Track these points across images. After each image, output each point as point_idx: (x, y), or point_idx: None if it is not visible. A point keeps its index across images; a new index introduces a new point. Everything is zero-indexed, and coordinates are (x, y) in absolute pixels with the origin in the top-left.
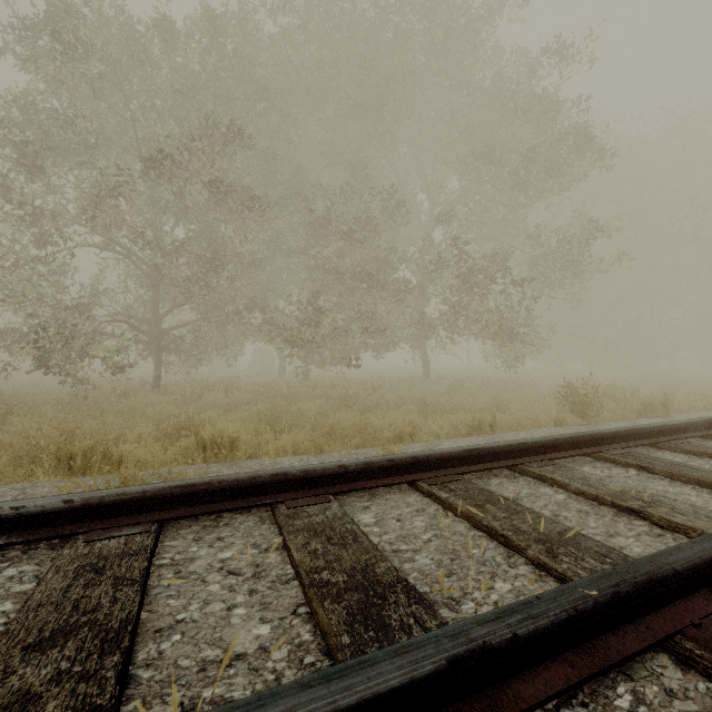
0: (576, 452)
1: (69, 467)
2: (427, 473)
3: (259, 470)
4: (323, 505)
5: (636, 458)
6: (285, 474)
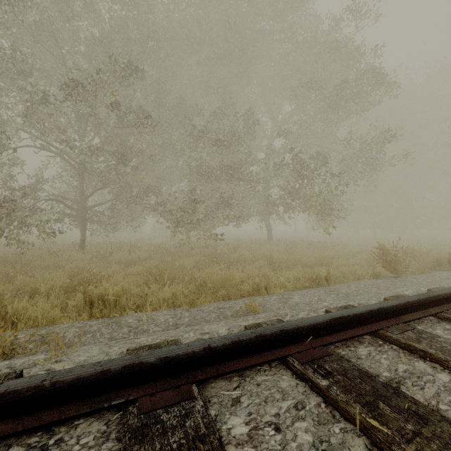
0: (423, 313)
1: None
2: (296, 345)
3: (135, 328)
4: (183, 406)
5: None
6: (140, 364)
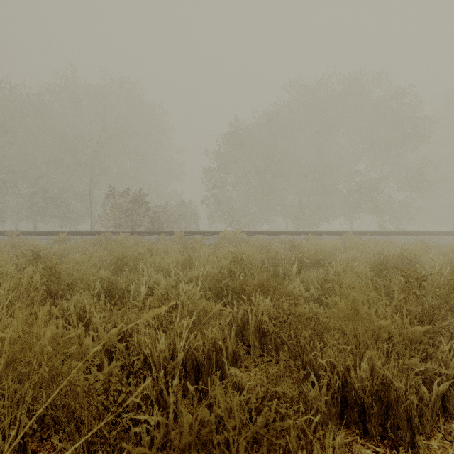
0: None
1: None
2: None
3: None
4: None
5: None
6: None
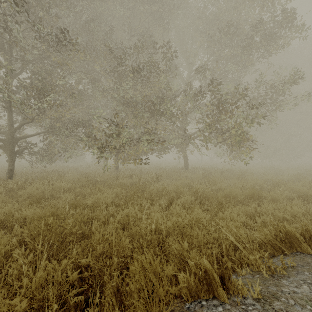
0: None
1: None
2: None
3: None
4: None
5: None
6: None
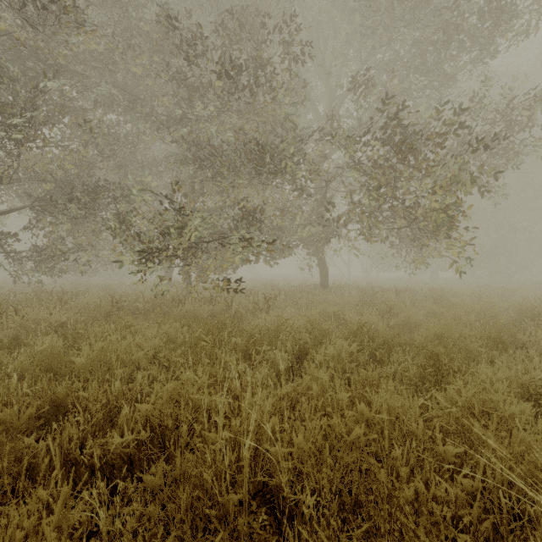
0: None
1: None
2: None
3: None
4: None
5: None
6: None
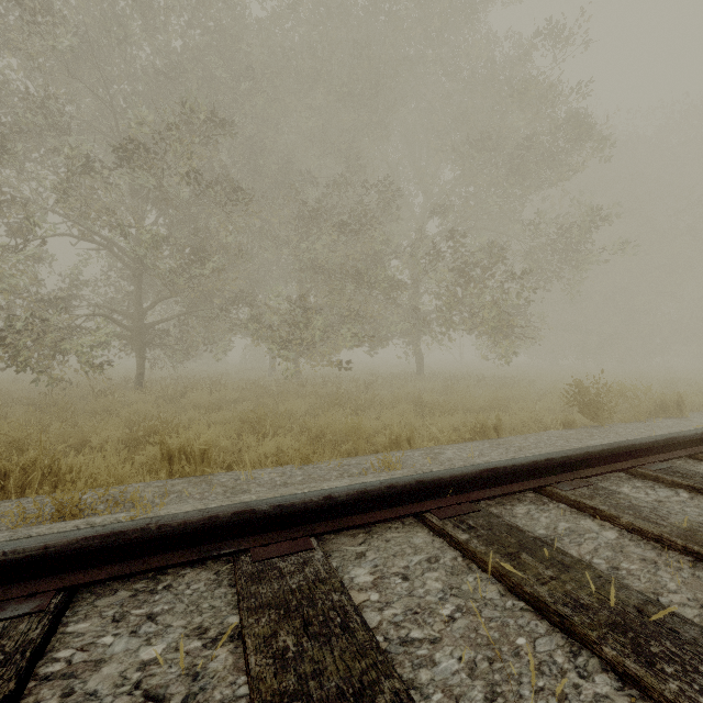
0: (610, 467)
1: (2, 487)
2: (437, 500)
3: (232, 488)
4: (301, 556)
5: (684, 476)
6: (252, 511)
